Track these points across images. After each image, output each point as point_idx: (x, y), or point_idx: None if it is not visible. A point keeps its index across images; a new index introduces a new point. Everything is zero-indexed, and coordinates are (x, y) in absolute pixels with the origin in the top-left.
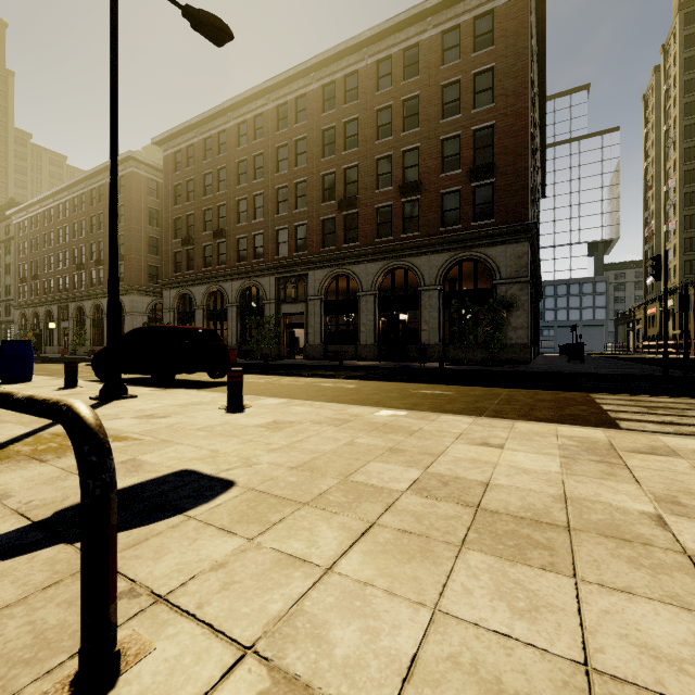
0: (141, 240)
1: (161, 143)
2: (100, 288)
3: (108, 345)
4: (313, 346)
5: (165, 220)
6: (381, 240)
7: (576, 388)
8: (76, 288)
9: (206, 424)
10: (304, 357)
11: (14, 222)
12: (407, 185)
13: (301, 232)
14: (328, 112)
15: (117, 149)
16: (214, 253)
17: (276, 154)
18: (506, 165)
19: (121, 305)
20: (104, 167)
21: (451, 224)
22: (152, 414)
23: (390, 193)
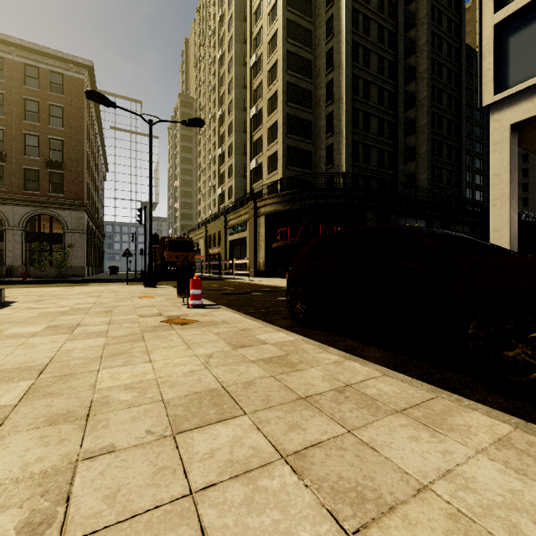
0: None
1: None
2: None
3: None
4: None
5: None
6: None
7: (90, 283)
8: None
9: None
10: None
11: None
12: None
13: None
14: None
15: None
16: None
17: None
18: (72, 166)
19: None
20: None
21: (32, 189)
22: None
23: None
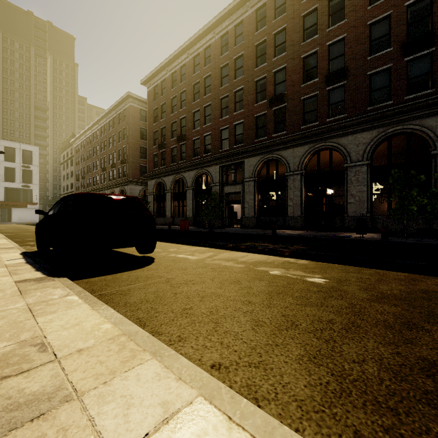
0: (136, 149)
1: (146, 83)
2: (113, 181)
3: None
4: (248, 218)
5: (148, 134)
6: (307, 126)
7: None
8: (102, 182)
9: None
10: (241, 226)
11: (74, 146)
12: (333, 73)
13: (238, 130)
14: (260, 29)
15: None
16: (178, 152)
17: (220, 73)
18: None
19: None
20: (115, 105)
21: (379, 102)
22: None
23: (315, 85)
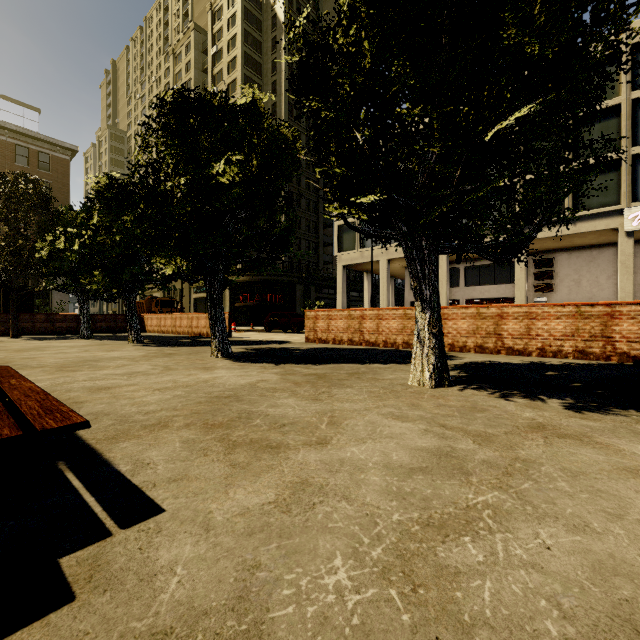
0: None
1: None
2: None
3: None
4: None
5: None
6: None
7: None
8: None
9: None
10: None
11: None
12: None
13: None
14: None
15: None
16: None
17: None
18: None
19: None
20: None
21: None
22: None
23: None
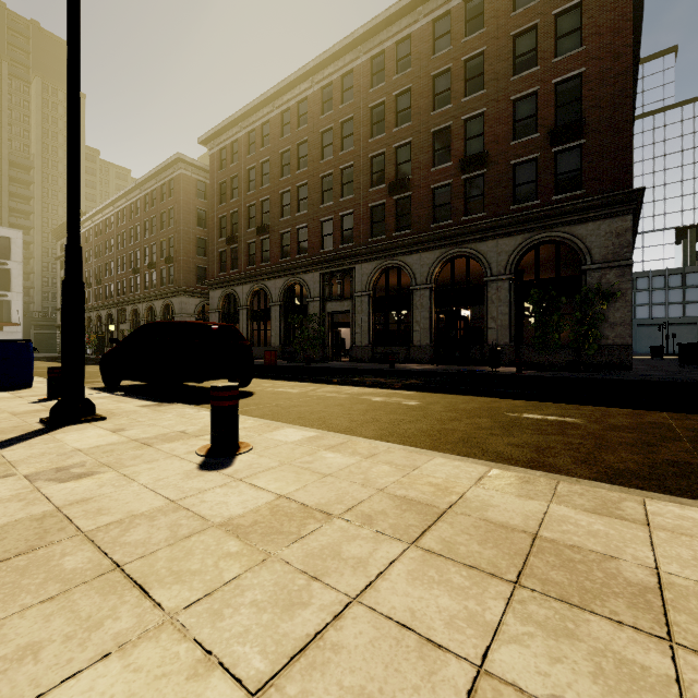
0: (190, 242)
1: (207, 142)
2: (153, 290)
3: (62, 345)
4: (360, 348)
5: (211, 220)
6: (438, 225)
7: None
8: (132, 291)
9: (130, 508)
10: (350, 360)
11: (82, 231)
12: (470, 158)
13: (347, 223)
14: (377, 86)
15: (78, 62)
16: (257, 250)
17: (320, 140)
18: (600, 121)
19: (83, 287)
20: (156, 172)
21: (525, 200)
22: (72, 465)
23: (449, 170)
